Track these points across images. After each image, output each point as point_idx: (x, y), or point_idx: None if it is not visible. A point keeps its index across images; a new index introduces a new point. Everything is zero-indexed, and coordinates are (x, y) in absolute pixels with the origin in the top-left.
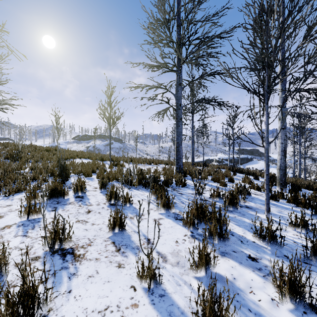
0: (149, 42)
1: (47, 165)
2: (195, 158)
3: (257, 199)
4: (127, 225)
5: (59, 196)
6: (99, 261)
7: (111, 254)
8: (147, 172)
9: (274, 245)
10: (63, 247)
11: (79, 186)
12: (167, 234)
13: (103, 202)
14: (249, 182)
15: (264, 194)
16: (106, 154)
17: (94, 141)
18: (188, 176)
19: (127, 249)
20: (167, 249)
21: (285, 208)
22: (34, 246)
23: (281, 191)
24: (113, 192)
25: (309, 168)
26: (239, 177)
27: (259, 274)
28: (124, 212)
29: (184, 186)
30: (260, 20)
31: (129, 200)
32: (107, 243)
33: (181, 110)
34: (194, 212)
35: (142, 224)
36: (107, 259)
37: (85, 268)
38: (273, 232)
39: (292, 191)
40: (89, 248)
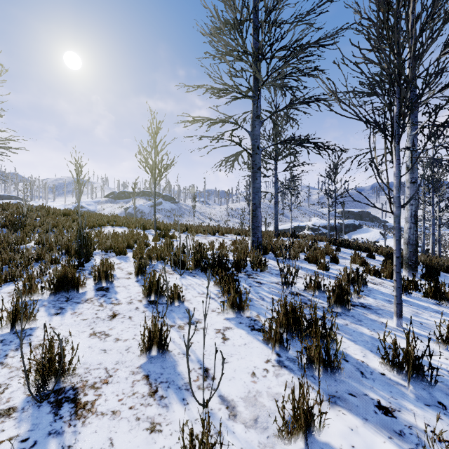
0: (212, 55)
1: (62, 237)
2: (280, 225)
3: (378, 291)
4: (173, 340)
5: (71, 289)
6: (118, 418)
7: (140, 402)
8: (209, 247)
9: (419, 381)
10: (59, 388)
11: (102, 272)
12: (237, 358)
13: (138, 298)
14: (362, 263)
15: (386, 283)
16: (152, 218)
17: (133, 201)
18: (270, 253)
19: (169, 391)
20: (237, 390)
21: (423, 307)
22: (12, 385)
23: (412, 278)
24: (154, 283)
25: (444, 238)
26: (346, 254)
27: (402, 444)
28: (170, 316)
29: (263, 270)
30: (387, 9)
31: (178, 296)
32: (136, 378)
33: (259, 156)
34: (282, 318)
35: (197, 339)
36: (132, 413)
37: (92, 434)
38: (416, 359)
39: (427, 278)
40: (104, 390)
